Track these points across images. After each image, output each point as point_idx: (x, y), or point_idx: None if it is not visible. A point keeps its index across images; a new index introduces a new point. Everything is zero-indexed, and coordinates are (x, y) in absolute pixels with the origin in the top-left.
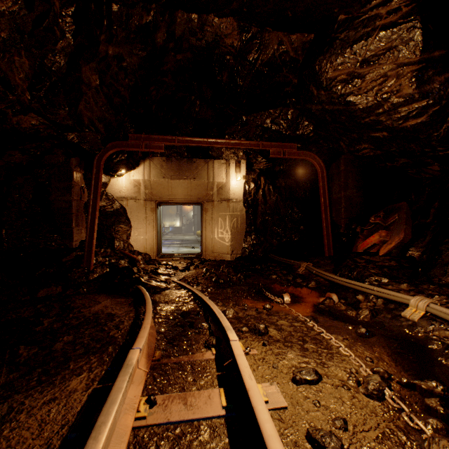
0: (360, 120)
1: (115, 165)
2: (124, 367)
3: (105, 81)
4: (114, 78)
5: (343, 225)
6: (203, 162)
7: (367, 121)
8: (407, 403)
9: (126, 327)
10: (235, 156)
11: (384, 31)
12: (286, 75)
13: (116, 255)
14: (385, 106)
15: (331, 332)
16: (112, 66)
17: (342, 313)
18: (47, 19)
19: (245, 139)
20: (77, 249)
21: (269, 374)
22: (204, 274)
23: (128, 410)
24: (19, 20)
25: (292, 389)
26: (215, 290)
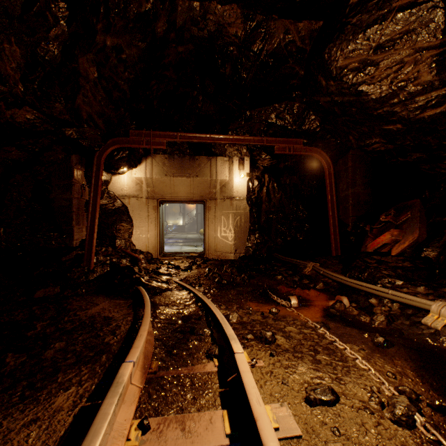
0: (373, 111)
1: (116, 162)
2: (113, 385)
3: (104, 74)
4: (113, 71)
5: (350, 224)
6: (206, 159)
7: (381, 112)
8: (443, 433)
9: (123, 333)
10: (238, 153)
11: (402, 13)
12: (292, 66)
13: (118, 253)
14: (401, 95)
15: (345, 340)
16: (111, 58)
17: (354, 318)
18: (38, 2)
19: (248, 135)
20: (77, 248)
21: (278, 391)
22: (206, 274)
23: (115, 438)
24: (6, 2)
25: (306, 411)
26: (217, 291)
